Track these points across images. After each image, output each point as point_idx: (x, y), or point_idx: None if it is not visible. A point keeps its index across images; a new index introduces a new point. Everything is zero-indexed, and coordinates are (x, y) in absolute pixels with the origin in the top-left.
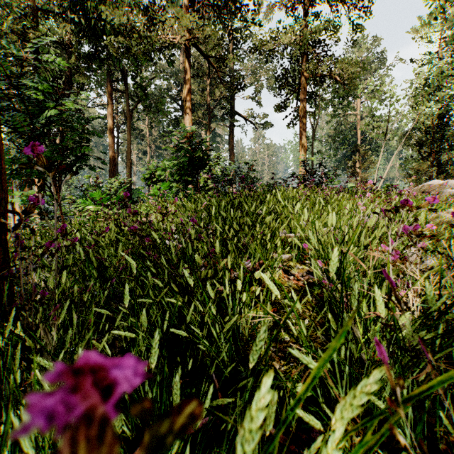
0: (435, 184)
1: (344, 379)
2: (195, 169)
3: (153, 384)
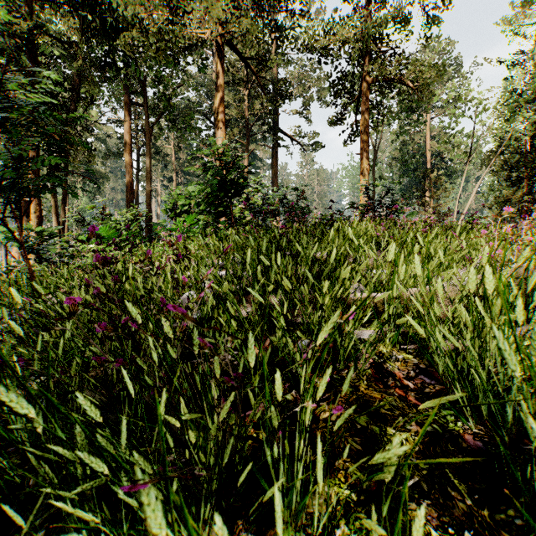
0: None
1: None
2: (228, 197)
3: None
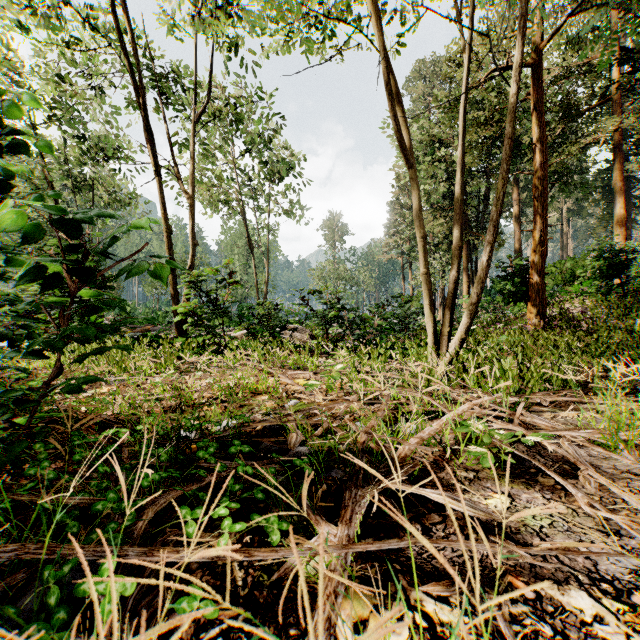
0: None
1: None
2: (615, 271)
3: None
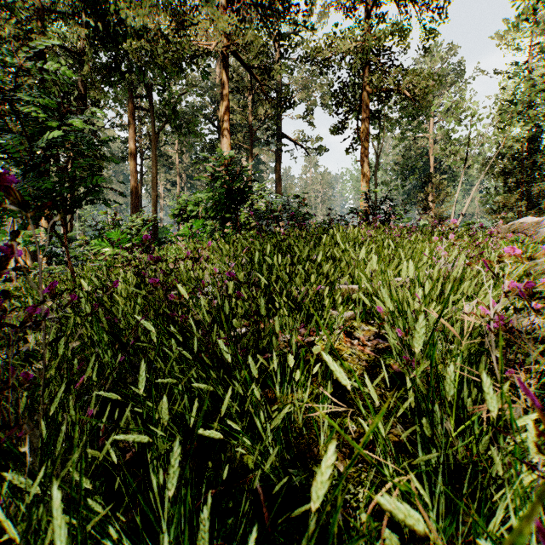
0: (528, 221)
1: (436, 496)
2: (234, 204)
3: (170, 522)
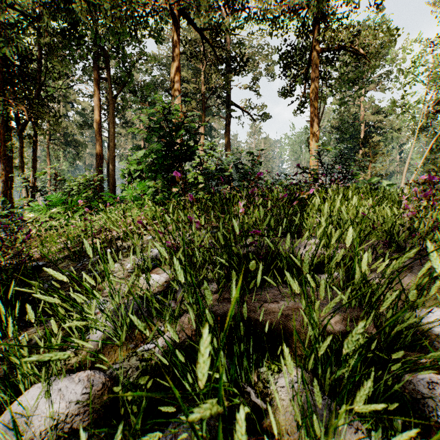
0: None
1: None
2: (177, 162)
3: None
